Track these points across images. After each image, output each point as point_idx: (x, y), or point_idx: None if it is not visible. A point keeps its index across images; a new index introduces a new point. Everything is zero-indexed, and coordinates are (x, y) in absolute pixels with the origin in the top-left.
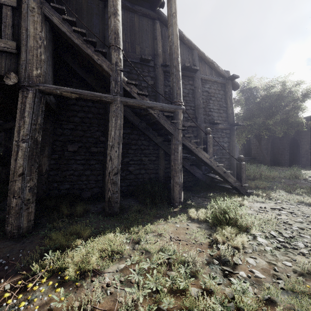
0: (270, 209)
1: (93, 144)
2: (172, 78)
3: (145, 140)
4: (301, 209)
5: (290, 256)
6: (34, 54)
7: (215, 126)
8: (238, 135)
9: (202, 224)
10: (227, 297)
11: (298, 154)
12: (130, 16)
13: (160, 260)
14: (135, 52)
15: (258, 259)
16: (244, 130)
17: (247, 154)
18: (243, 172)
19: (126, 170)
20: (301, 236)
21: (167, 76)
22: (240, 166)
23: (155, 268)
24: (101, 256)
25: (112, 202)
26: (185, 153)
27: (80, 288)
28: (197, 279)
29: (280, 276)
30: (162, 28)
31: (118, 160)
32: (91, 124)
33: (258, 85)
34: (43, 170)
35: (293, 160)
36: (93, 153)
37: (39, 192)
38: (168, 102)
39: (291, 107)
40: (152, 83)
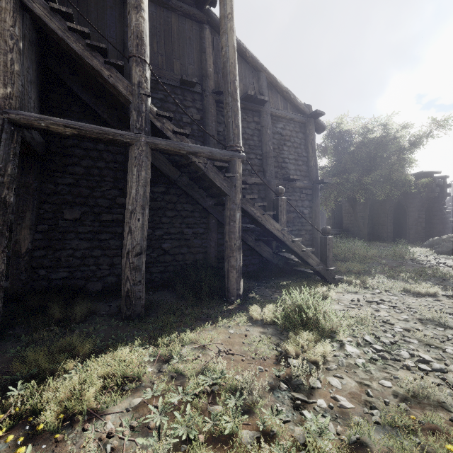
0: (366, 303)
1: (105, 208)
2: (227, 111)
3: (187, 203)
4: (406, 302)
5: (390, 372)
6: (0, 61)
7: (291, 184)
8: (325, 198)
9: (268, 327)
10: (297, 442)
11: (404, 224)
12: (165, 15)
13: (199, 388)
14: (172, 70)
15: (345, 379)
16: (333, 191)
17: (337, 225)
18: (330, 250)
19: (159, 249)
20: (405, 341)
21: (222, 108)
22: (325, 241)
23: (190, 401)
24: (106, 386)
25: (131, 298)
26: (248, 222)
27: (62, 443)
28: (253, 415)
29: (375, 404)
30: (213, 37)
31: (142, 233)
32: (103, 177)
33: (352, 128)
34: (21, 249)
35: (398, 232)
36: (105, 223)
37: (14, 284)
38: (223, 147)
39: (395, 159)
40: (199, 118)
